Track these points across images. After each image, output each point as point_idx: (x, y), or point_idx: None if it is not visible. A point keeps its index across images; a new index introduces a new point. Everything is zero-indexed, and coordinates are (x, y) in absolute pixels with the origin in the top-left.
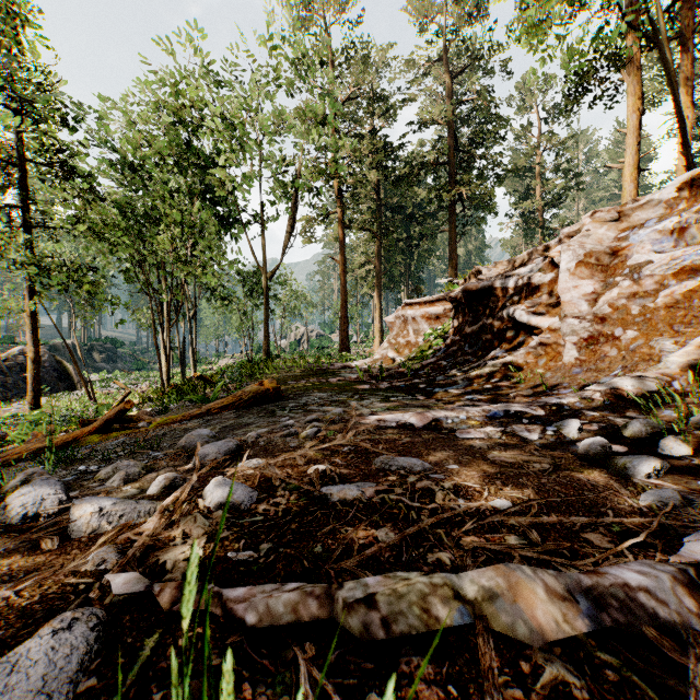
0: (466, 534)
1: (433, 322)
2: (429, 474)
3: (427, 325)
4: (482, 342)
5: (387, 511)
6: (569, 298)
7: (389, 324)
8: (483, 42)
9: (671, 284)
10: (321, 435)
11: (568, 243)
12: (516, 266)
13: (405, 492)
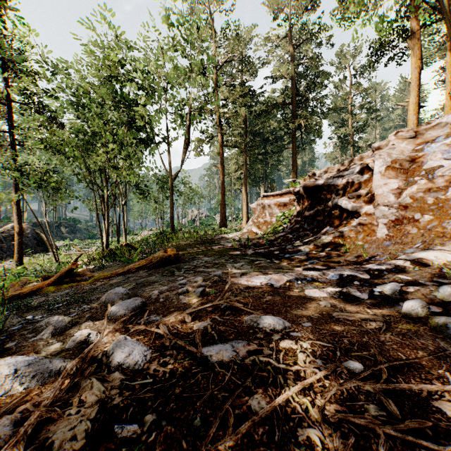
0: (328, 401)
1: (282, 208)
2: (289, 331)
3: (278, 210)
4: (317, 222)
5: (258, 374)
6: (381, 192)
7: (253, 209)
8: (314, 23)
9: None
10: (205, 293)
11: (379, 153)
12: (340, 170)
13: (271, 353)
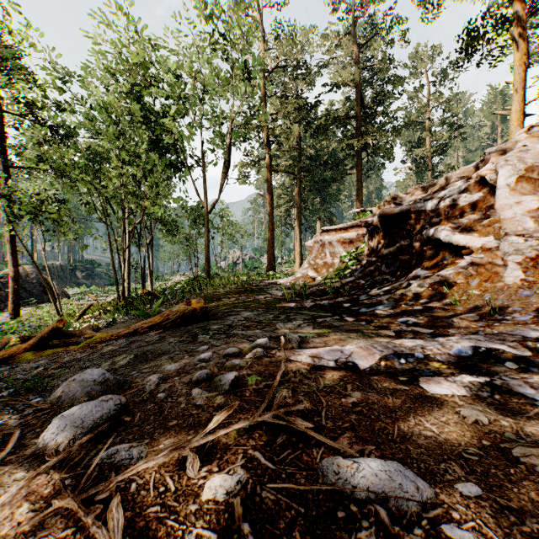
0: None
1: (347, 245)
2: (437, 519)
3: (342, 248)
4: (400, 263)
5: None
6: (510, 214)
7: (309, 248)
8: (386, 16)
9: None
10: (239, 382)
11: (504, 158)
12: (433, 191)
13: None
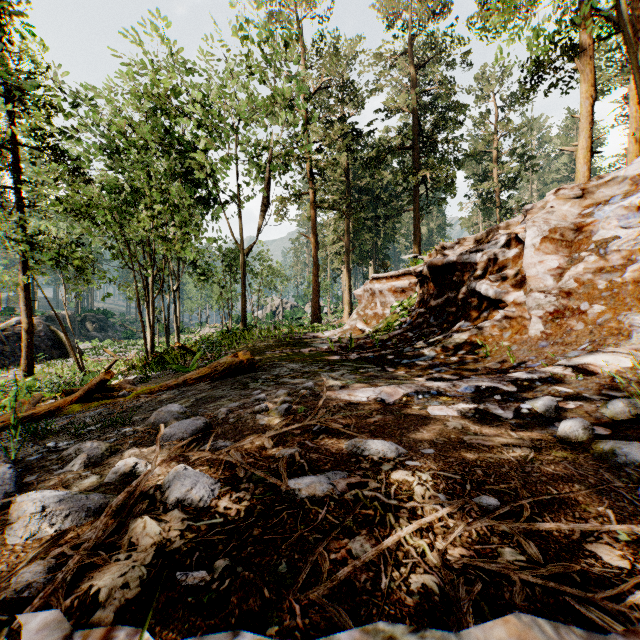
0: (452, 544)
1: (399, 295)
2: (404, 460)
3: (393, 298)
4: (447, 315)
5: (361, 511)
6: (534, 272)
7: (358, 297)
8: (445, 35)
9: (638, 259)
10: (291, 412)
11: (532, 219)
12: (480, 242)
13: (380, 486)
